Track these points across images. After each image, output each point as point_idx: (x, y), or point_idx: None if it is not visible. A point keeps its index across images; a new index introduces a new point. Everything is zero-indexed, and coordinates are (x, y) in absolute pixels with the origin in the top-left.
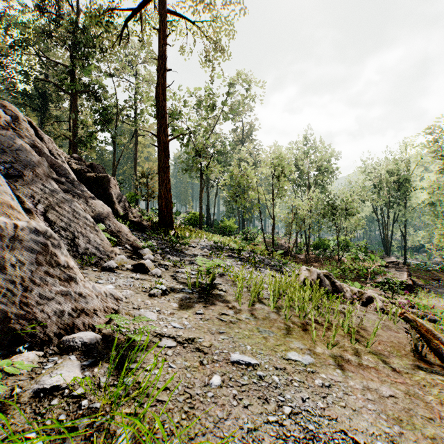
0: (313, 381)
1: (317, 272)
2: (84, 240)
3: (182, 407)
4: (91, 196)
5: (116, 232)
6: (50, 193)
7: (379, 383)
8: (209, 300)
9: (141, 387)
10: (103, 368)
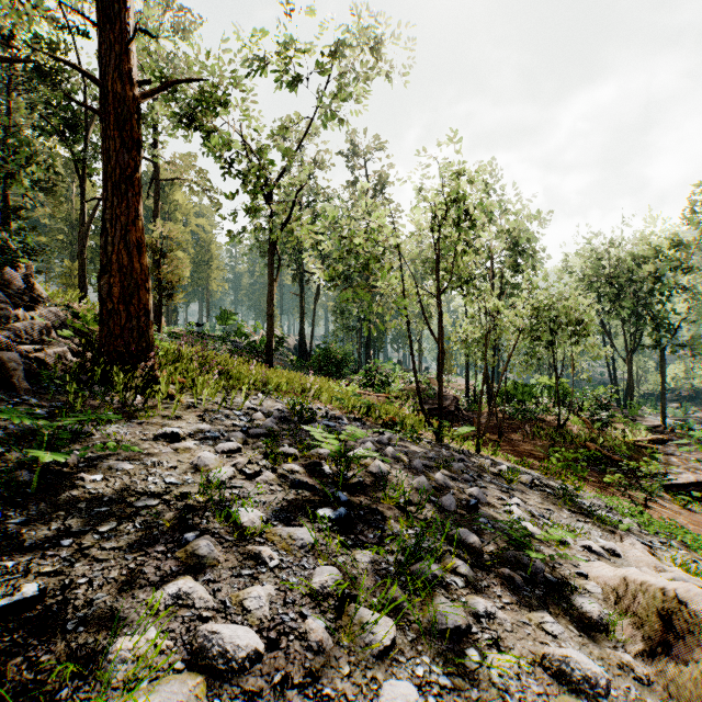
0: None
1: None
2: None
3: None
4: None
5: None
6: None
7: None
8: None
9: None
10: None
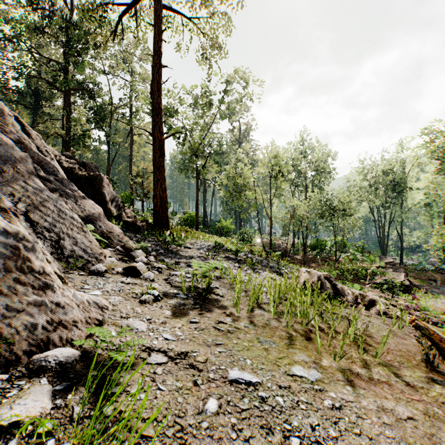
0: (321, 402)
1: (317, 274)
2: (71, 241)
3: (170, 444)
4: (81, 195)
5: (107, 233)
6: (34, 191)
7: (394, 401)
8: (205, 306)
9: (123, 418)
10: (79, 393)
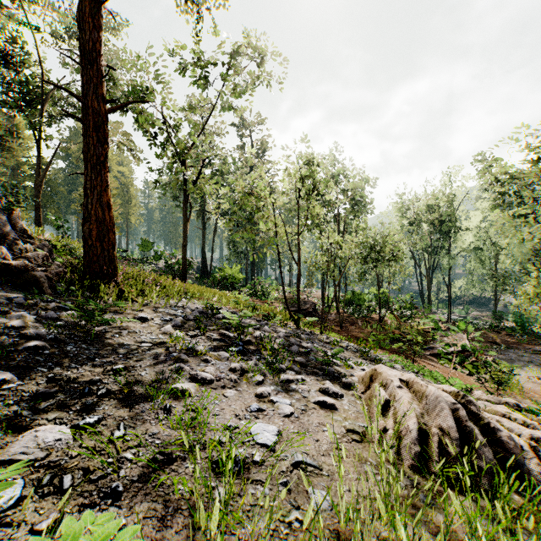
0: None
1: (446, 402)
2: None
3: None
4: None
5: None
6: None
7: None
8: None
9: None
10: None
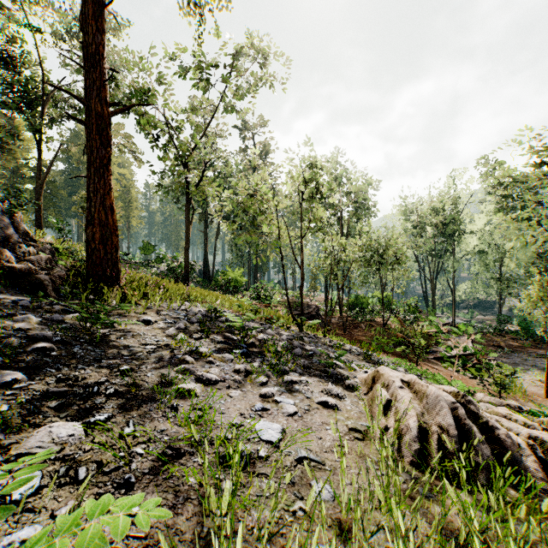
0: None
1: (446, 401)
2: None
3: None
4: None
5: None
6: None
7: None
8: None
9: None
10: None
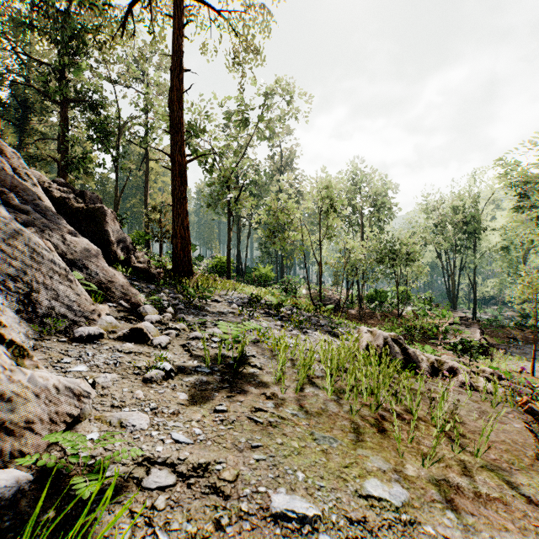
0: None
1: (383, 335)
2: (50, 295)
3: None
4: (71, 232)
5: (106, 283)
6: None
7: (519, 534)
8: (237, 385)
9: None
10: None
